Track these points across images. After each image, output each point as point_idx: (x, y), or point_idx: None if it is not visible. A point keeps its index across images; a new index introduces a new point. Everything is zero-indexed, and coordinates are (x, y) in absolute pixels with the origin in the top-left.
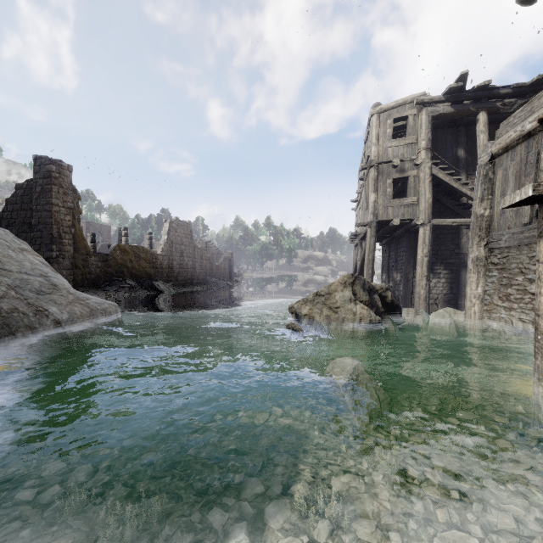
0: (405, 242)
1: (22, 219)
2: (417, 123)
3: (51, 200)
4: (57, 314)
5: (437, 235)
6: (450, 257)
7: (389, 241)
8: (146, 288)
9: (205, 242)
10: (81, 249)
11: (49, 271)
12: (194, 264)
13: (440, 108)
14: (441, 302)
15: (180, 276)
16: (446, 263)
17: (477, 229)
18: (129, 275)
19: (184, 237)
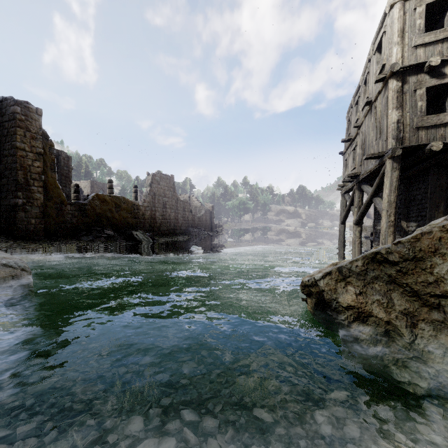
0: (429, 180)
1: None
2: None
3: (15, 144)
4: None
5: None
6: None
7: None
8: (126, 237)
9: (189, 196)
10: (54, 198)
11: None
12: (177, 215)
13: None
14: None
15: (162, 226)
16: None
17: None
18: (109, 225)
19: (167, 190)
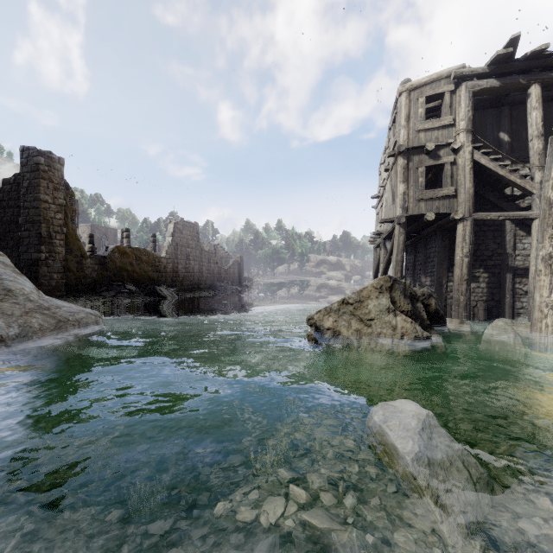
0: (437, 241)
1: (9, 217)
2: (455, 101)
3: (39, 196)
4: (0, 328)
5: (475, 233)
6: (491, 258)
7: (416, 241)
8: (148, 293)
9: (213, 245)
10: (74, 251)
11: (8, 272)
12: (201, 268)
13: (483, 81)
14: (480, 310)
15: (186, 280)
16: (486, 265)
17: (550, 218)
18: (129, 279)
19: (190, 240)
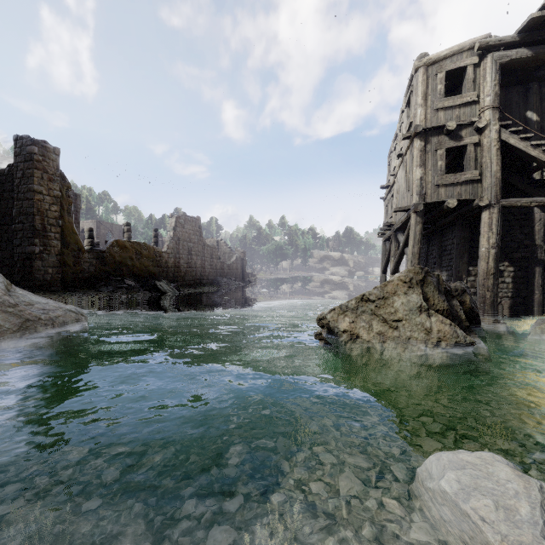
0: (455, 232)
1: (3, 209)
2: (479, 75)
3: (32, 187)
4: None
5: None
6: (517, 250)
7: (429, 233)
8: (148, 288)
9: (216, 240)
10: (71, 245)
11: None
12: (204, 263)
13: (512, 51)
14: (505, 308)
15: (188, 275)
16: (512, 258)
17: None
18: (129, 274)
19: (192, 234)
